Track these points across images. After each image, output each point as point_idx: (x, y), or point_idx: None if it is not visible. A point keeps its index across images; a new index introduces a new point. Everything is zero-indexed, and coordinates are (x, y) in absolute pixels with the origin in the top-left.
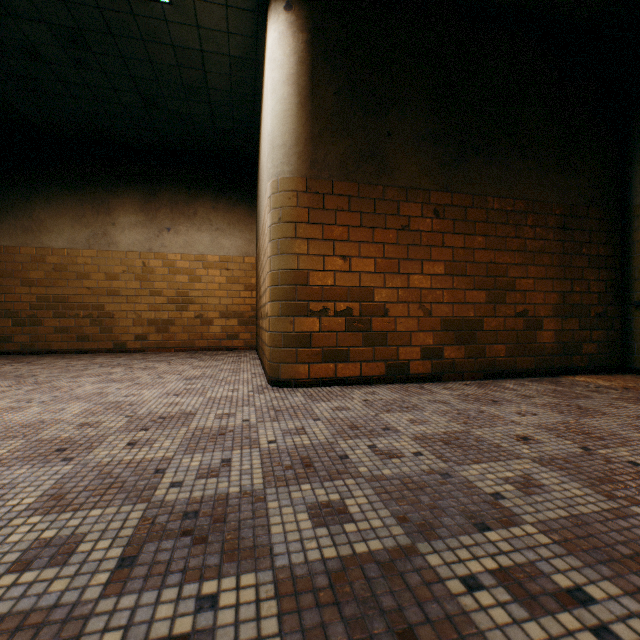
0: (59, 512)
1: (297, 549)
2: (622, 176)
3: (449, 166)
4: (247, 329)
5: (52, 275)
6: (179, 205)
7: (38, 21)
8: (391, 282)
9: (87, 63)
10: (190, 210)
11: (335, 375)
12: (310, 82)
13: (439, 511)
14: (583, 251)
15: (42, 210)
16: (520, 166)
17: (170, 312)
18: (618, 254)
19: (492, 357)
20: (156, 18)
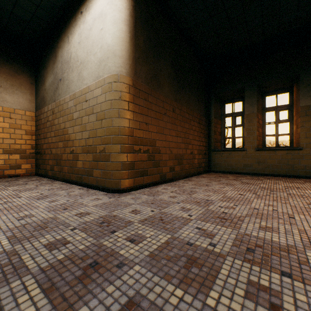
0: (211, 284)
1: (292, 241)
2: (208, 108)
3: (176, 91)
4: (28, 161)
5: None
6: None
7: None
8: (161, 138)
9: None
10: None
11: (144, 183)
12: (134, 29)
13: (278, 218)
14: (202, 132)
15: None
16: (191, 98)
17: None
18: (207, 134)
19: (186, 169)
20: None
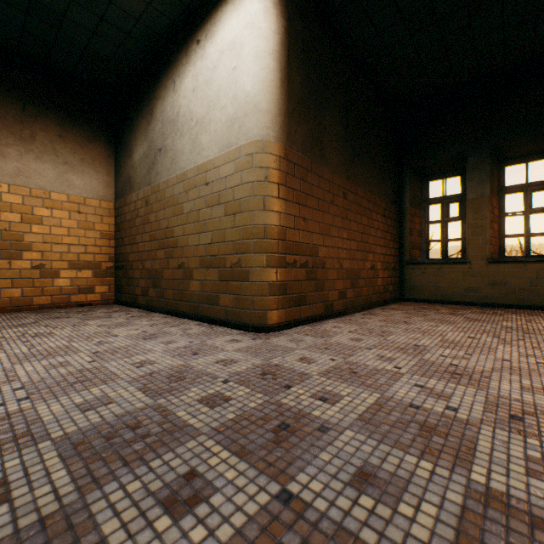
0: (470, 457)
1: None
2: (399, 190)
3: (349, 163)
4: (105, 281)
5: None
6: (7, 120)
7: None
8: (326, 242)
9: None
10: (25, 130)
11: (300, 316)
12: (287, 64)
13: None
14: (389, 230)
15: None
16: (372, 173)
17: None
18: (398, 234)
19: (363, 296)
20: None
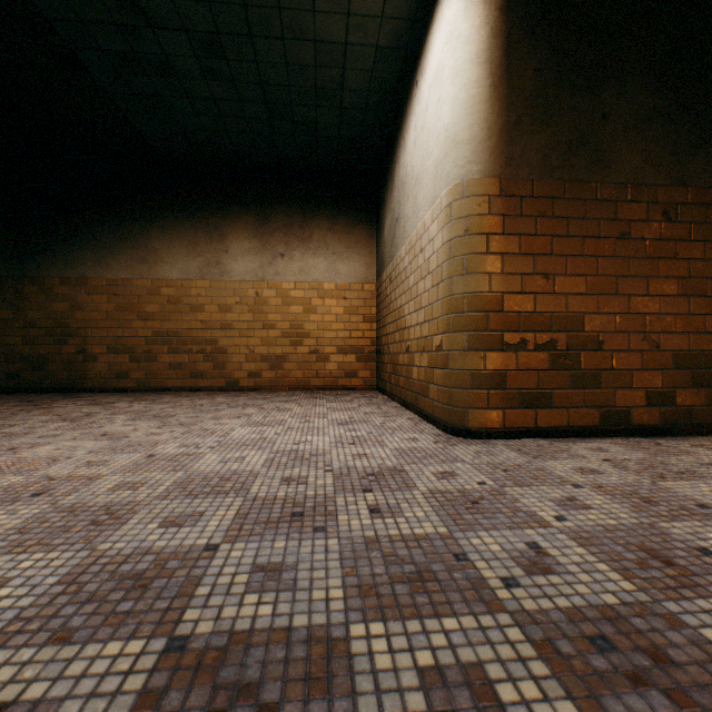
0: (396, 618)
1: None
2: None
3: (683, 152)
4: (366, 366)
5: (166, 308)
6: (293, 228)
7: (177, 30)
8: (606, 306)
9: (218, 73)
10: (305, 233)
11: (535, 424)
12: (505, 58)
13: None
14: None
15: (157, 239)
16: None
17: (284, 347)
18: None
19: None
20: (303, 9)
